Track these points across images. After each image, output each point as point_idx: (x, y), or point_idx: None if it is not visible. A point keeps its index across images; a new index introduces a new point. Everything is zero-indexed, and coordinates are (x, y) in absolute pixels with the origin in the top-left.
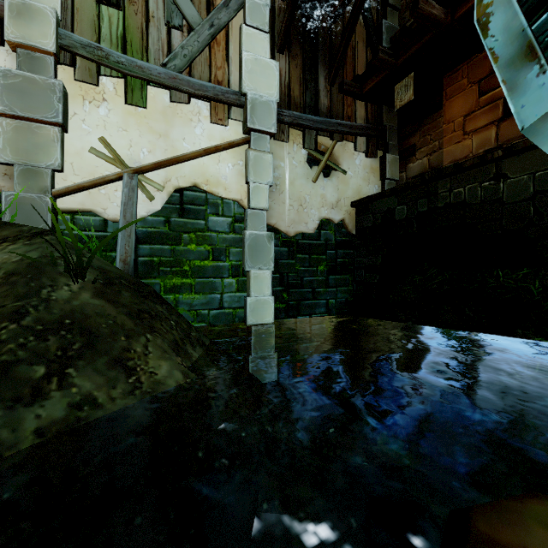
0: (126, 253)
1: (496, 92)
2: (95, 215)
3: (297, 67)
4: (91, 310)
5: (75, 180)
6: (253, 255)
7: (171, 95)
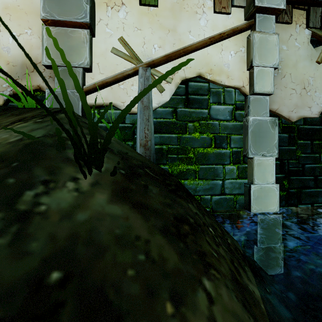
0: (145, 136)
1: None
2: (115, 109)
3: None
4: (106, 230)
5: (100, 78)
6: (256, 141)
7: None
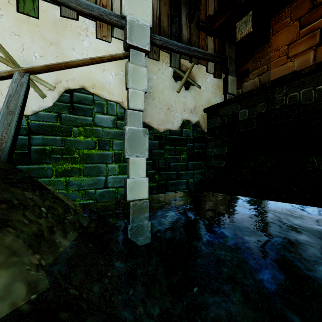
0: (1, 139)
1: (314, 25)
2: None
3: (166, 4)
4: None
5: None
6: (132, 146)
7: (61, 10)
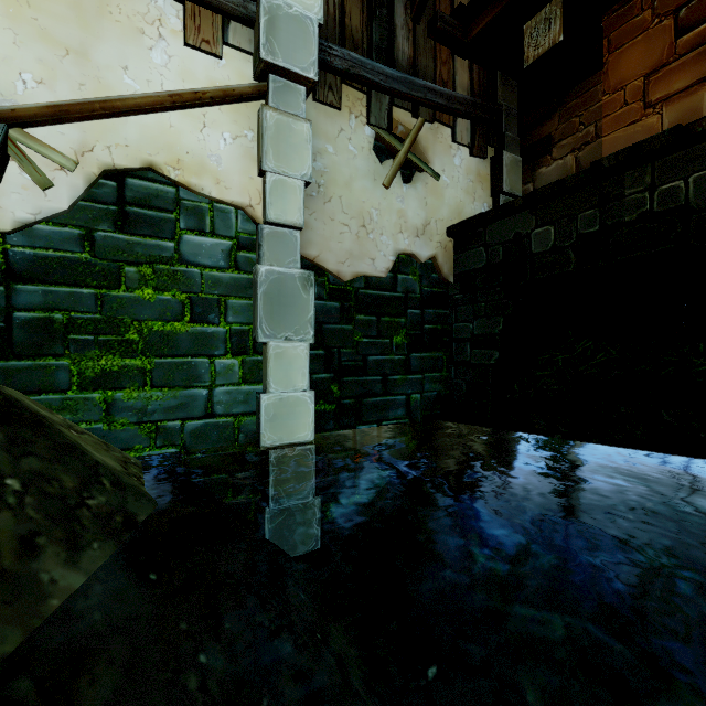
0: None
1: None
2: None
3: None
4: None
5: None
6: (274, 313)
7: None
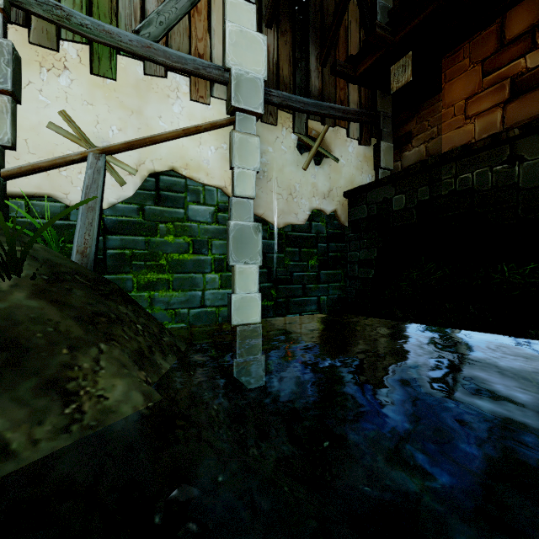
0: (85, 243)
1: (501, 72)
2: (55, 200)
3: (286, 44)
4: (23, 314)
5: (30, 159)
6: (239, 248)
7: (145, 67)
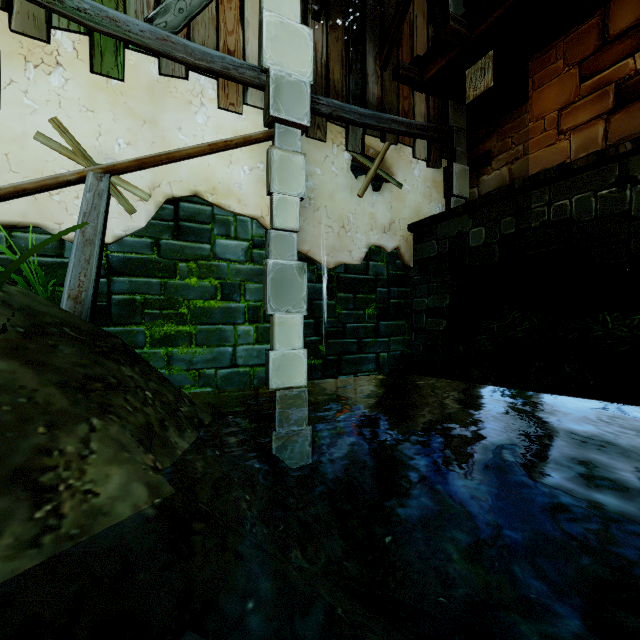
0: (80, 285)
1: (604, 76)
2: (45, 232)
3: (338, 41)
4: None
5: (12, 179)
6: (279, 293)
7: (161, 65)
